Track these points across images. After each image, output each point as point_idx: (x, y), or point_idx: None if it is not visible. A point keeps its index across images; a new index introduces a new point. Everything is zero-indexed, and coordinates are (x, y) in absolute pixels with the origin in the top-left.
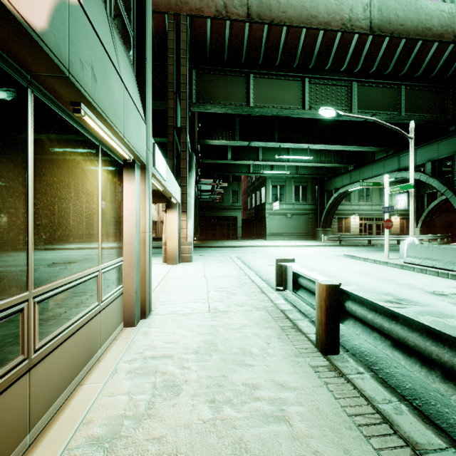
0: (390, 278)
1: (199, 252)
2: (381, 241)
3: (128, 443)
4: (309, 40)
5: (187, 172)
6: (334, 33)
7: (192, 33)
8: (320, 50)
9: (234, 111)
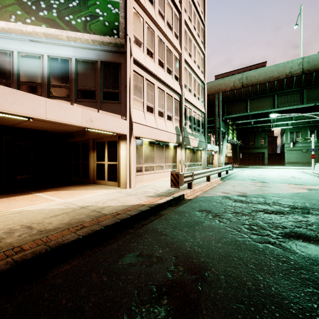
0: (283, 174)
1: None
2: None
3: None
4: (270, 85)
5: (220, 141)
6: (282, 80)
7: (223, 96)
8: (277, 86)
9: (241, 115)
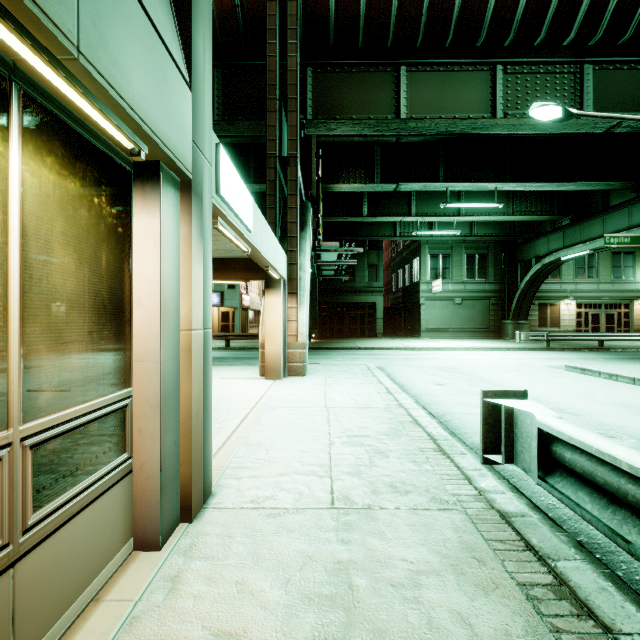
0: None
1: (318, 358)
2: (619, 343)
3: None
4: None
5: (297, 229)
6: None
7: (306, 3)
8: (526, 10)
9: (375, 130)
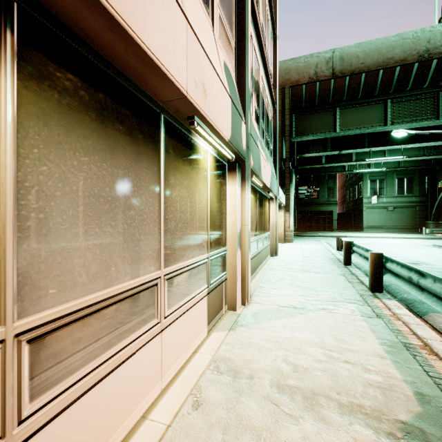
0: (441, 257)
1: (297, 239)
2: None
3: (283, 267)
4: (387, 76)
5: (289, 186)
6: (411, 65)
7: (293, 95)
8: (398, 80)
9: (324, 137)
